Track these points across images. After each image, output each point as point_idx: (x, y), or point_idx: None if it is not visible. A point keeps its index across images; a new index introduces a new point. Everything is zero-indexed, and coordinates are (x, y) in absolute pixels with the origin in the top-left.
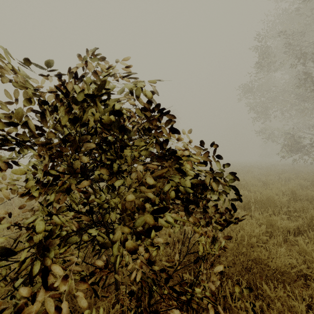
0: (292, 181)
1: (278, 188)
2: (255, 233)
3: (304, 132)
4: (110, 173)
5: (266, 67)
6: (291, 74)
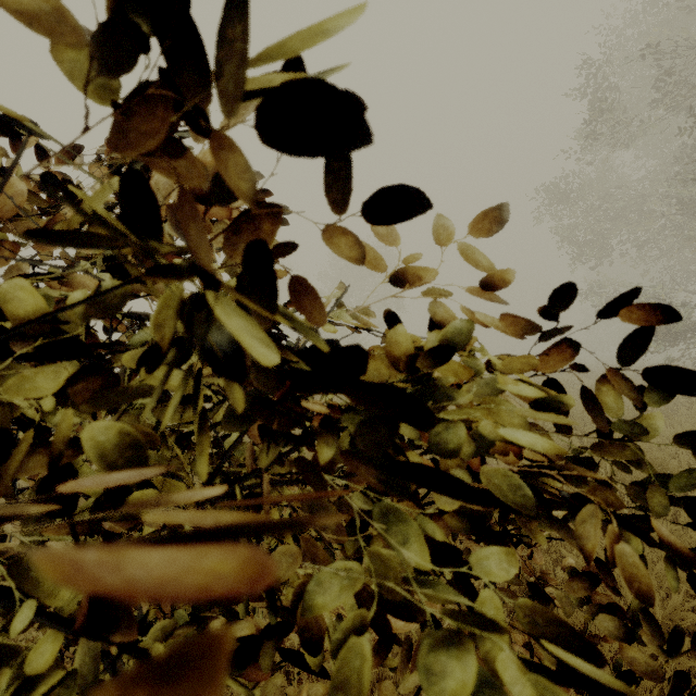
0: (684, 411)
1: (664, 432)
2: (669, 612)
3: (690, 292)
4: (12, 495)
5: (605, 137)
6: (659, 158)
